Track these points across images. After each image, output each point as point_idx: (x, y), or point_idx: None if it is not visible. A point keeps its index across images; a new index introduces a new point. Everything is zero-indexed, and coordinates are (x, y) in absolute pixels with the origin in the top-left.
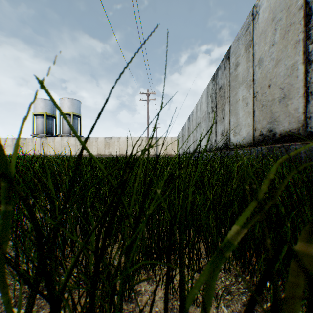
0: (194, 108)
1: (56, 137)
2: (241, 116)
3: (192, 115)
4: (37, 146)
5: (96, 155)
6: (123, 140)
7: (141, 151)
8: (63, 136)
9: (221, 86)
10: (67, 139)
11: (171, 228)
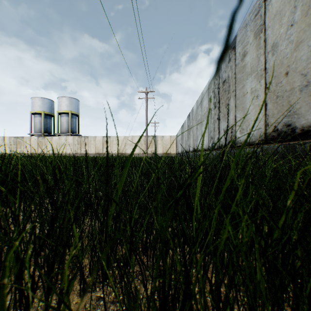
0: (194, 106)
1: (54, 136)
2: (250, 111)
3: (192, 112)
4: (35, 145)
5: (94, 154)
6: (122, 139)
7: (139, 150)
8: (61, 135)
9: (225, 80)
10: (65, 138)
11: (187, 284)
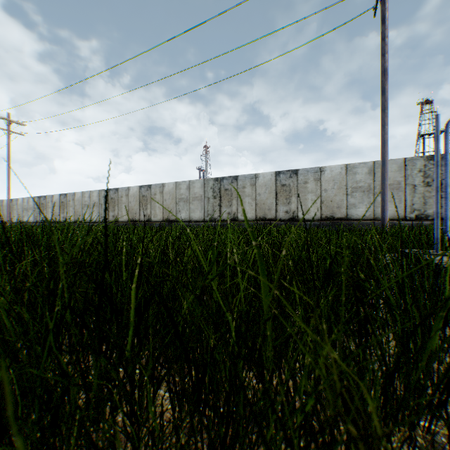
0: (21, 199)
1: None
2: (51, 215)
3: (18, 201)
4: None
5: None
6: None
7: None
8: None
9: (44, 203)
10: None
11: None
